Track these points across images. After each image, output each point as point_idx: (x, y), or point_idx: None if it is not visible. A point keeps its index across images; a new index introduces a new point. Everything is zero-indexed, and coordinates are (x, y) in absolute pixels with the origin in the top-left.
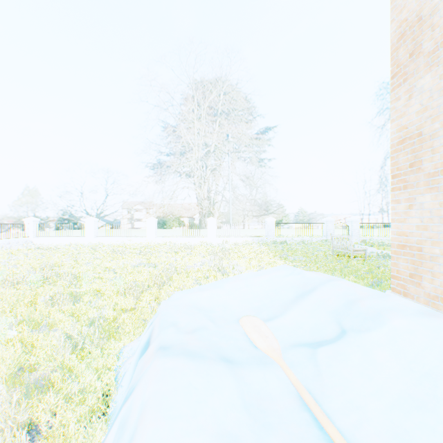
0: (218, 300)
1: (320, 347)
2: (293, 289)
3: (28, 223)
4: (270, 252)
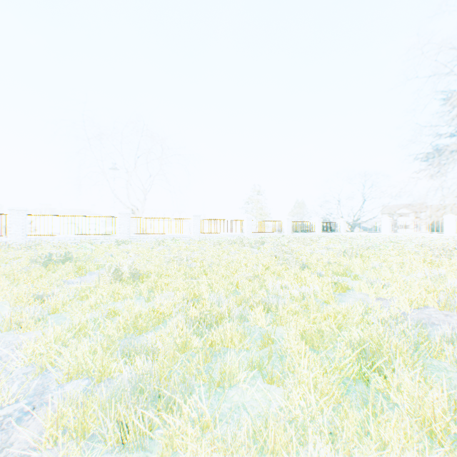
0: None
1: None
2: None
3: (339, 222)
4: None
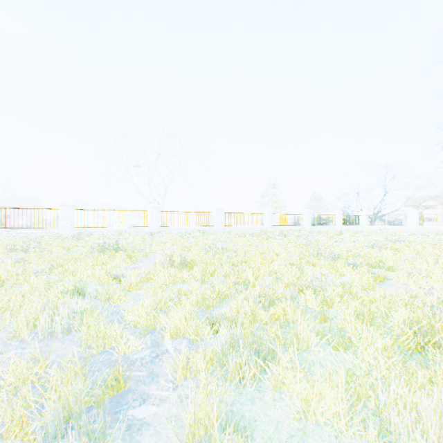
0: None
1: None
2: None
3: (361, 215)
4: None
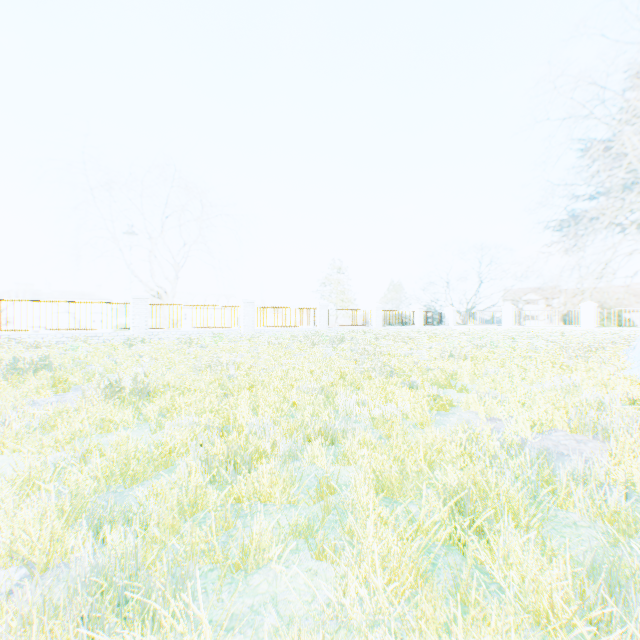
0: None
1: None
2: None
3: (447, 312)
4: None
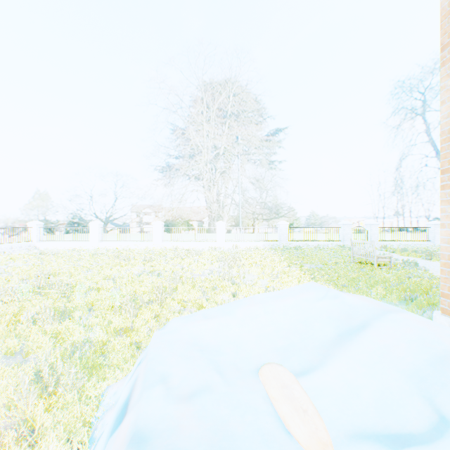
0: (228, 334)
1: (404, 448)
2: (332, 322)
3: (32, 227)
4: (284, 258)
